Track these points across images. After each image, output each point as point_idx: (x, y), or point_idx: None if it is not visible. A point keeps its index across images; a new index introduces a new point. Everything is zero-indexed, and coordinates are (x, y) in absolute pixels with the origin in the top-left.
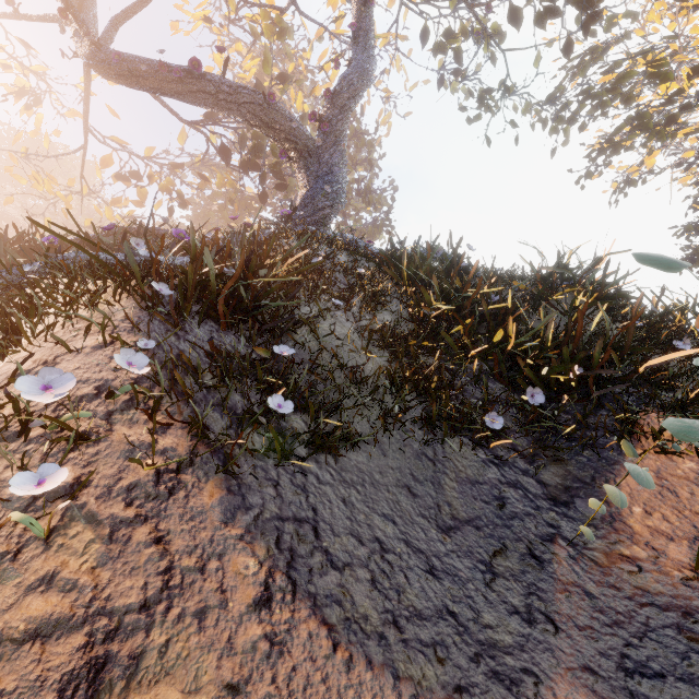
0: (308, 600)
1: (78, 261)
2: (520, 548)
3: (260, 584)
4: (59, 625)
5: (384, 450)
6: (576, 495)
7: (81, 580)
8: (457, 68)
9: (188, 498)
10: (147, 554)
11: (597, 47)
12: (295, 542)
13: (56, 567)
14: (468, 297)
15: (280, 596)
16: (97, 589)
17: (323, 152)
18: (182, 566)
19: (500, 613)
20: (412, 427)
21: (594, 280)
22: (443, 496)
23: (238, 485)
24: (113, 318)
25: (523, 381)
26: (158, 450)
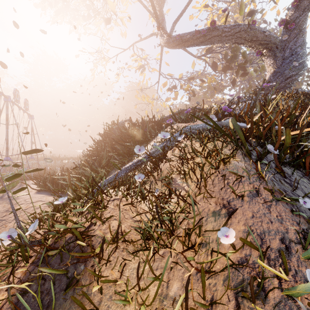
0: None
1: (195, 132)
2: None
3: None
4: None
5: None
6: None
7: None
8: None
9: None
10: None
11: None
12: None
13: None
14: None
15: None
16: None
17: (287, 42)
18: None
19: None
20: None
21: None
22: None
23: None
24: (240, 169)
25: None
26: None
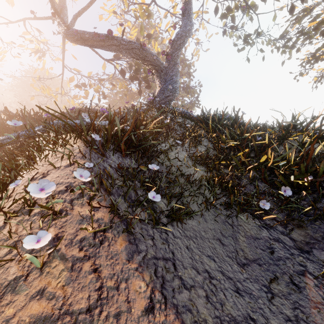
0: (173, 308)
1: (58, 124)
2: (285, 278)
3: (147, 298)
4: (46, 320)
5: (206, 219)
6: (313, 247)
7: (57, 293)
8: (232, 25)
9: (109, 246)
10: (90, 278)
11: (306, 9)
12: (164, 272)
13: (45, 285)
14: (244, 138)
15: (158, 306)
16: (65, 298)
17: (168, 69)
18: (107, 286)
19: (280, 320)
20: (219, 207)
21: (314, 128)
22: (239, 245)
23: (134, 239)
24: (73, 151)
25: (278, 183)
26: (95, 219)
